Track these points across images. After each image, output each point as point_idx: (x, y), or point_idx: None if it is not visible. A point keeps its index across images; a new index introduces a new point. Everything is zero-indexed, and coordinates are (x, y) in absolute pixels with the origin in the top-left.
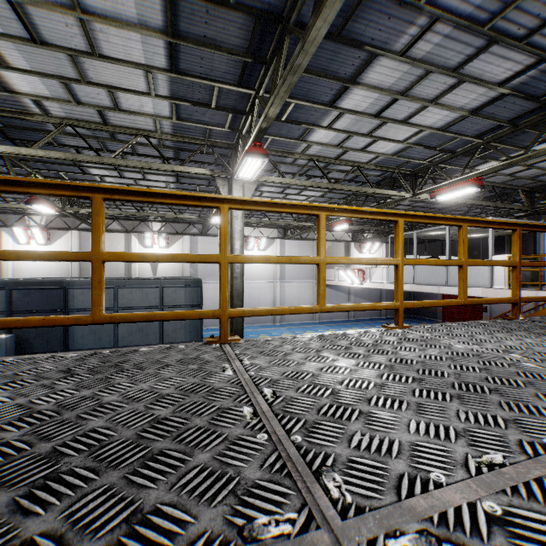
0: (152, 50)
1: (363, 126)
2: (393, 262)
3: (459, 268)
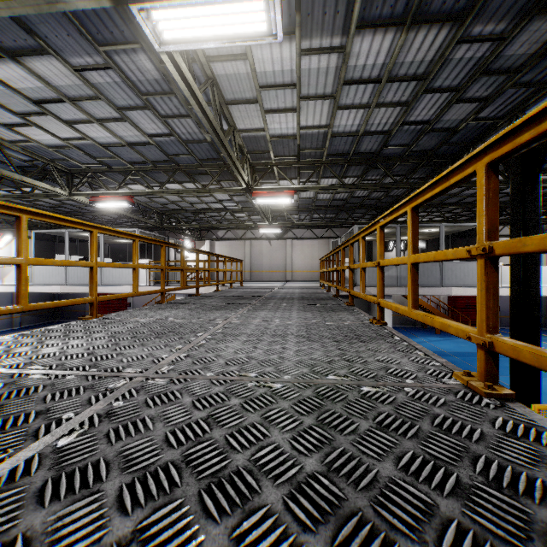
0: None
1: (14, 103)
2: (90, 264)
3: (133, 270)
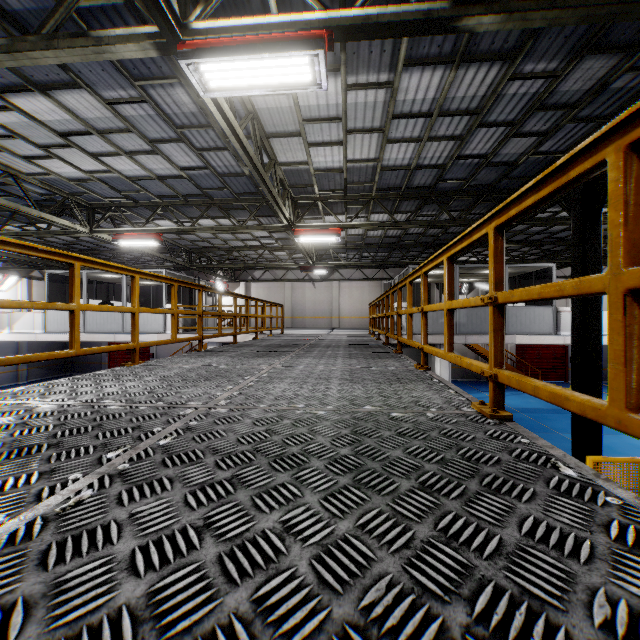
0: None
1: (38, 135)
2: (133, 310)
3: (172, 316)
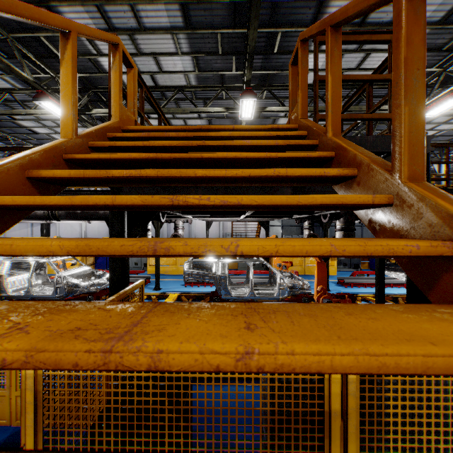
0: (452, 126)
1: None
2: None
3: None
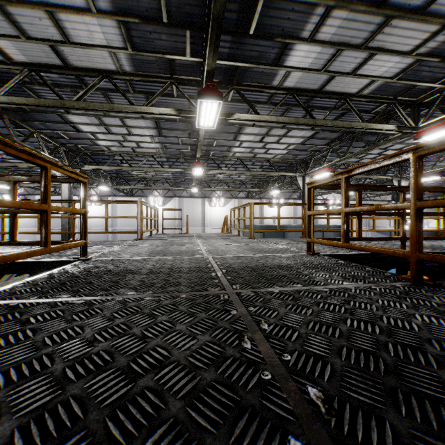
0: None
1: None
2: None
3: None
